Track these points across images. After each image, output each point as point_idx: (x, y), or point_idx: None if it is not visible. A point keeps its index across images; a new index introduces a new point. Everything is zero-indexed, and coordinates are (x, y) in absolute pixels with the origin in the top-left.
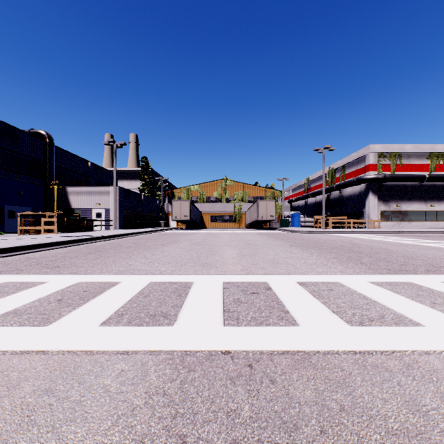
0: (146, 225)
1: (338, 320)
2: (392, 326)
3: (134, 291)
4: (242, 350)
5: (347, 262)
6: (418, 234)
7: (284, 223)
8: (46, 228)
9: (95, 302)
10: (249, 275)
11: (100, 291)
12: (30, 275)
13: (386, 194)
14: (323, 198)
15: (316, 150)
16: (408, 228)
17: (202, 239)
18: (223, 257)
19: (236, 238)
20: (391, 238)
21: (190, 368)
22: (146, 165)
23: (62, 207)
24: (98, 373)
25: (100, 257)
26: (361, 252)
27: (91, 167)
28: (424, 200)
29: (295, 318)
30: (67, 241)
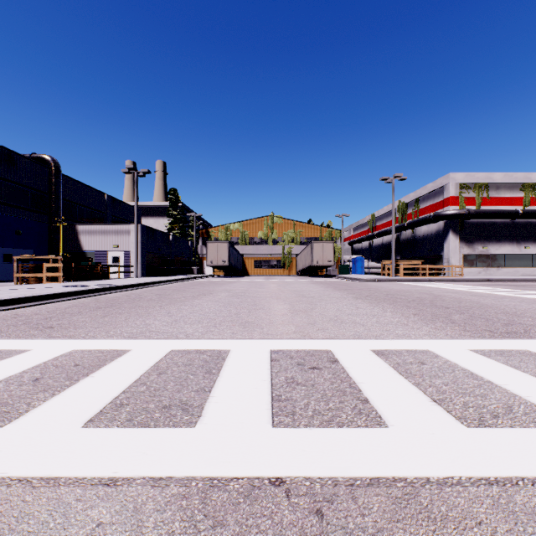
0: (175, 271)
1: (446, 416)
2: (530, 427)
3: (145, 365)
4: (303, 477)
5: (433, 321)
6: (511, 283)
7: (344, 269)
8: (49, 276)
9: (86, 384)
10: (305, 339)
11: (98, 364)
12: (9, 339)
13: (470, 234)
14: (393, 239)
15: (383, 179)
16: (497, 276)
17: (244, 290)
18: (269, 314)
19: (285, 288)
20: (480, 289)
21: (216, 519)
22: (176, 198)
23: (71, 249)
24: (56, 531)
25: (110, 314)
26: (448, 306)
27: (107, 201)
28: (517, 241)
29: (379, 412)
30: (72, 292)
